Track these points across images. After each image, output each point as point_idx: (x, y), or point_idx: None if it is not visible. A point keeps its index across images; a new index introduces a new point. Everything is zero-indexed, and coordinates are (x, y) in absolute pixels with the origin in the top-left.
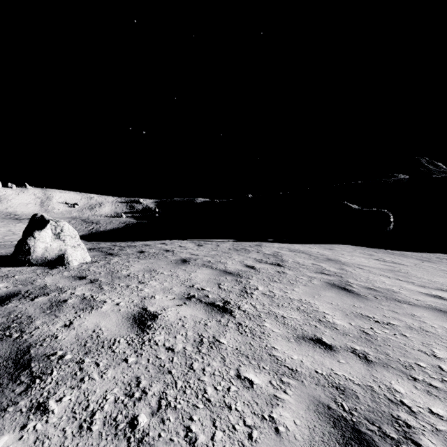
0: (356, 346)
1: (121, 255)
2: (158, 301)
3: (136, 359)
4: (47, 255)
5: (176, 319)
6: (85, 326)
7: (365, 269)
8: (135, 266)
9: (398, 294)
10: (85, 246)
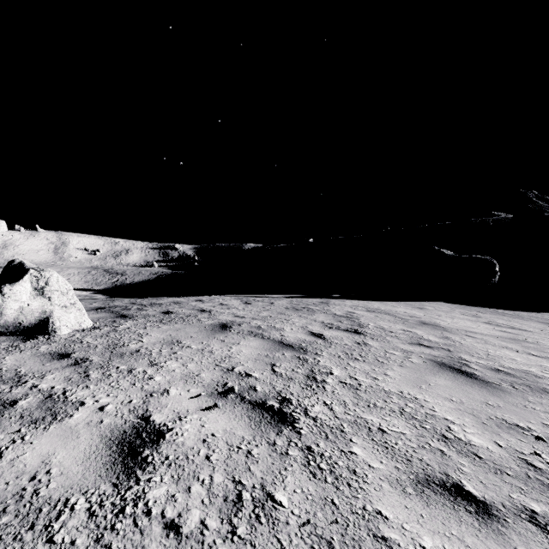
0: (531, 502)
1: (137, 318)
2: (172, 400)
3: None
4: (23, 320)
5: (197, 441)
6: (22, 464)
7: (478, 337)
8: (151, 335)
9: (544, 380)
10: (92, 305)
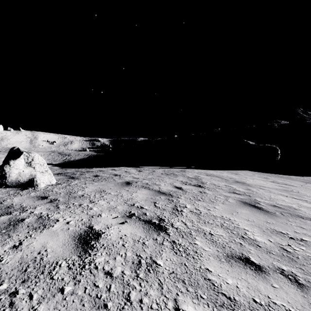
0: (282, 265)
1: (80, 179)
2: (103, 219)
3: (73, 288)
4: (20, 179)
5: (117, 238)
6: (32, 247)
7: (266, 189)
8: (89, 187)
9: (299, 211)
10: (55, 172)
